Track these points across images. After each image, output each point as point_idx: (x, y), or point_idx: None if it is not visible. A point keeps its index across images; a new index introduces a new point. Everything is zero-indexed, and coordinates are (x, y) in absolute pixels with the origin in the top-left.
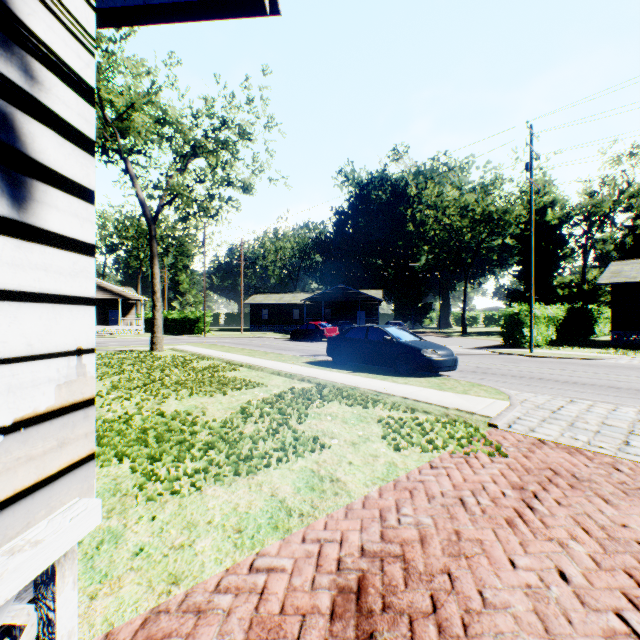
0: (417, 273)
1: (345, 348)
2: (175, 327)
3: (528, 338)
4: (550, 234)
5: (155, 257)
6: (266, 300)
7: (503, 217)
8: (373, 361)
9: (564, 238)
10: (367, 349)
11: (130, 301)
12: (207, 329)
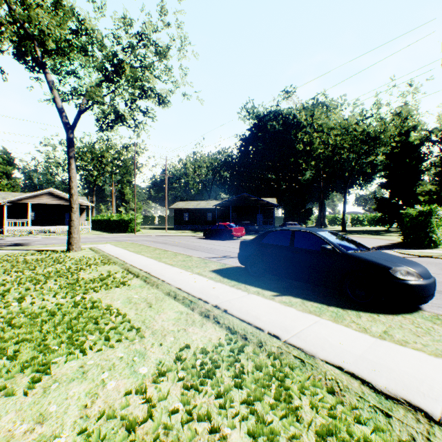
0: (302, 185)
1: (262, 256)
2: (115, 226)
3: (433, 239)
4: (412, 152)
5: (72, 161)
6: (186, 206)
7: (378, 137)
8: (303, 277)
9: (424, 155)
10: (294, 260)
11: (82, 206)
12: (138, 228)
